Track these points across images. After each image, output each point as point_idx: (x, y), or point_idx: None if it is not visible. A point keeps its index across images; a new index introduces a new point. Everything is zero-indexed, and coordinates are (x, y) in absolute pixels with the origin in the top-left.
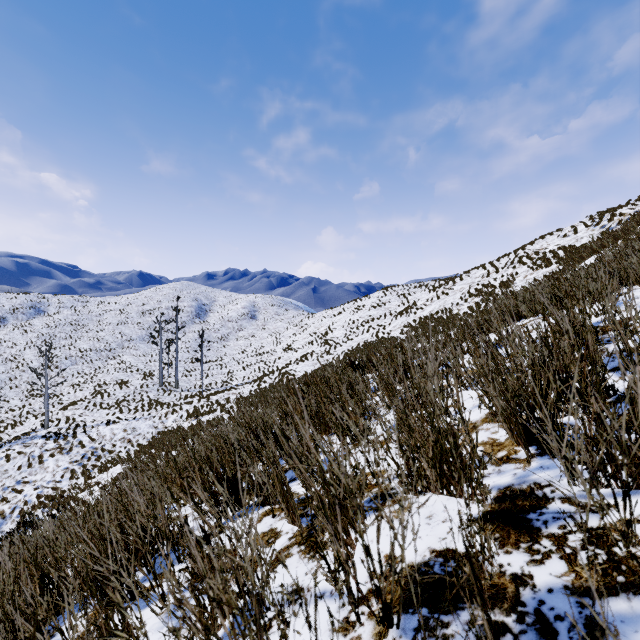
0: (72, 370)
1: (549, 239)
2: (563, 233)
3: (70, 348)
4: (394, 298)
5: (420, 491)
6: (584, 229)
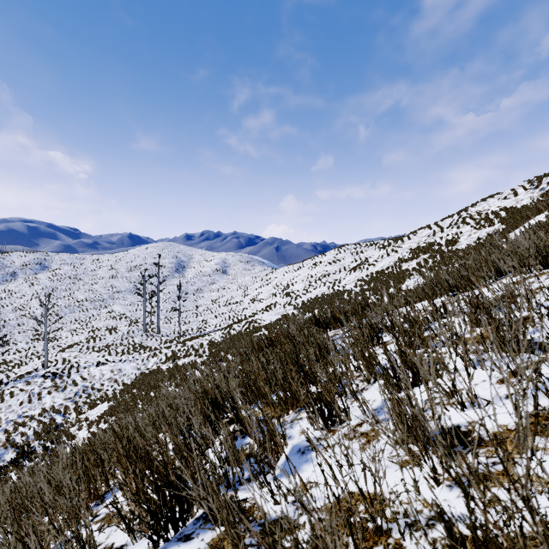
0: (70, 317)
1: (490, 201)
2: (503, 196)
3: (69, 298)
4: (348, 255)
5: None
6: (524, 192)
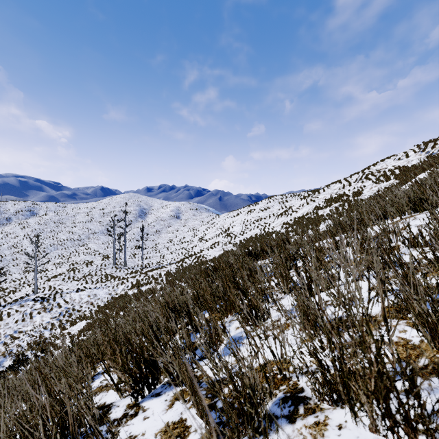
0: (54, 253)
1: (387, 162)
2: (398, 157)
3: (53, 238)
4: (276, 204)
5: (336, 400)
6: (413, 154)
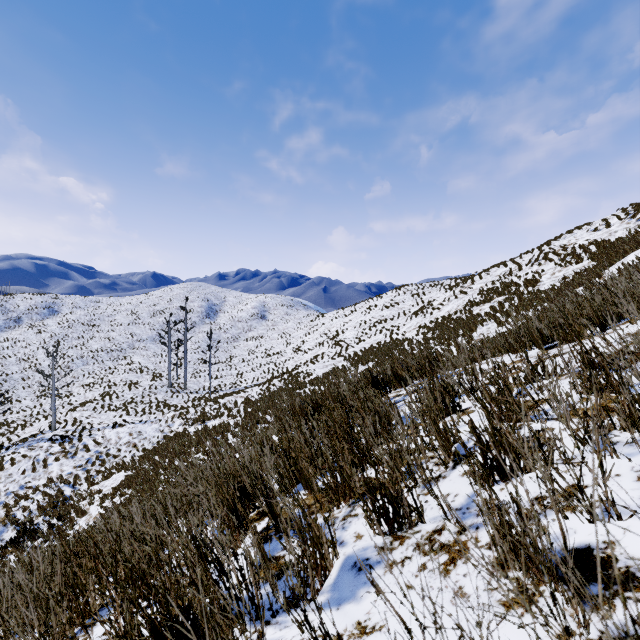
0: (83, 370)
1: (577, 234)
2: (593, 227)
3: (82, 348)
4: (408, 298)
5: None
6: (617, 222)
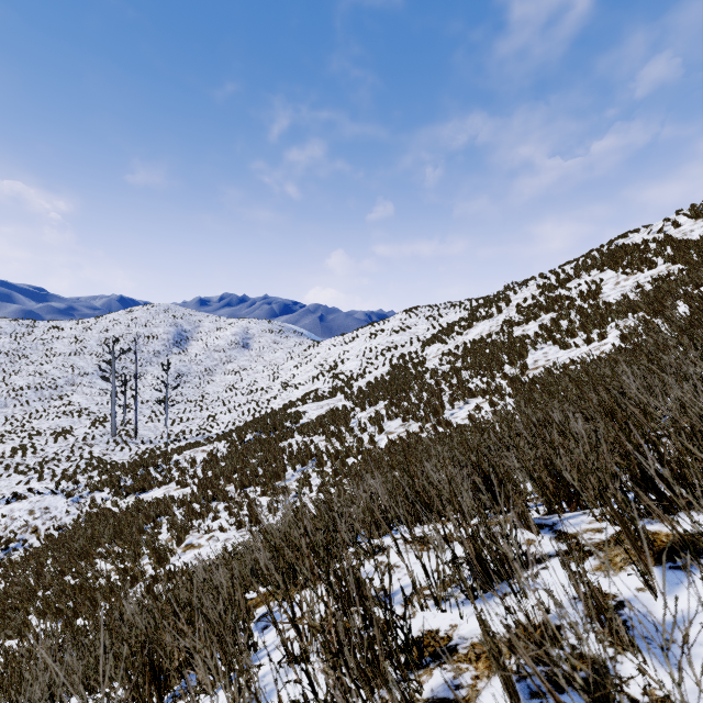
0: None
1: (635, 237)
2: (655, 229)
3: (0, 386)
4: (421, 320)
5: None
6: (689, 221)
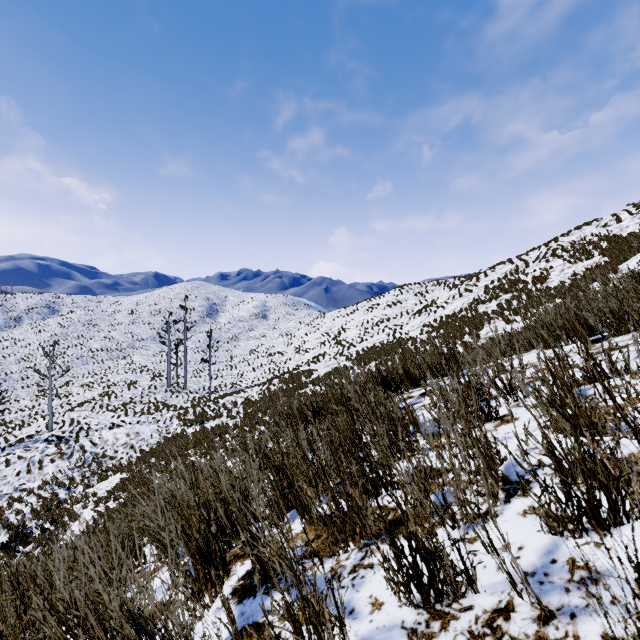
0: (83, 370)
1: (586, 230)
2: (603, 223)
3: (82, 348)
4: (411, 296)
5: None
6: (628, 217)
